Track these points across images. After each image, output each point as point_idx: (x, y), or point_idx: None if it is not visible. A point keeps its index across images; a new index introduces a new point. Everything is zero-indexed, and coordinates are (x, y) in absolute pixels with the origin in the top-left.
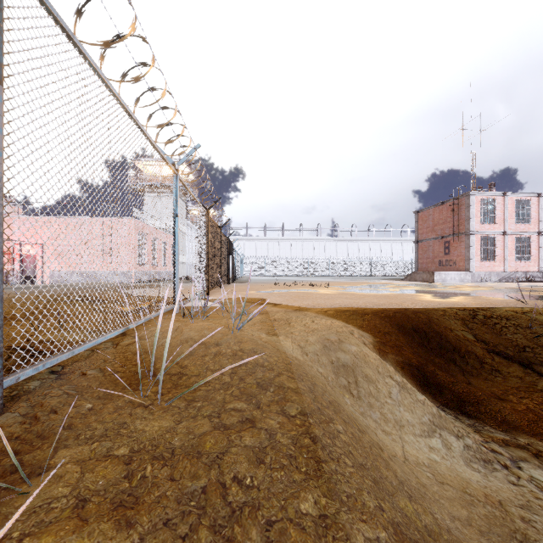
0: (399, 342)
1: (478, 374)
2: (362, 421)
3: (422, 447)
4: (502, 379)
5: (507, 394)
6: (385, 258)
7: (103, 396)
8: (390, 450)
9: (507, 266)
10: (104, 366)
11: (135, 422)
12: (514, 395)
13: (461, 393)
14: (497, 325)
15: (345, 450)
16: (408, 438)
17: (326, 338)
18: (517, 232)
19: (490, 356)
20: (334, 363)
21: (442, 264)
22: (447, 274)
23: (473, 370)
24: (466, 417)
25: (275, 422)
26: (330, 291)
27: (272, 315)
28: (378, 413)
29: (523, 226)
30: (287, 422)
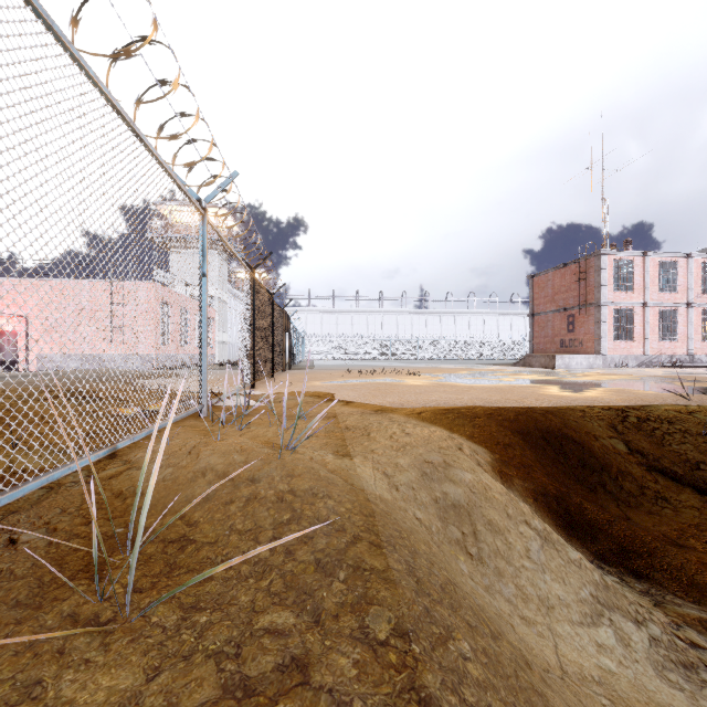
0: (526, 459)
1: (637, 504)
2: (490, 604)
3: (586, 646)
4: (673, 512)
5: (686, 536)
6: (490, 336)
7: (25, 600)
8: (539, 658)
9: (648, 348)
10: (57, 522)
11: (62, 677)
12: (696, 539)
13: (623, 538)
14: (657, 431)
15: (482, 706)
16: (562, 629)
17: (425, 461)
18: (661, 304)
19: (652, 477)
20: (440, 502)
21: (565, 344)
22: (572, 358)
23: (631, 498)
24: (635, 579)
25: (348, 663)
26: (421, 381)
27: (343, 419)
28: (512, 587)
29: (667, 296)
30: (371, 660)
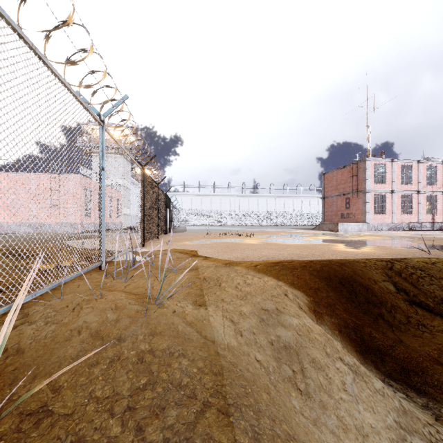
0: (330, 299)
1: (406, 330)
2: (319, 440)
3: None
4: (430, 335)
5: None
6: (297, 211)
7: None
8: None
9: (395, 218)
10: None
11: None
12: None
13: (403, 359)
14: (413, 276)
15: None
16: None
17: (262, 308)
18: (402, 191)
19: (414, 309)
20: (274, 344)
21: (344, 216)
22: (348, 225)
23: (401, 325)
24: (416, 394)
25: None
26: (255, 241)
27: (202, 272)
28: (334, 418)
29: (406, 186)
30: None
